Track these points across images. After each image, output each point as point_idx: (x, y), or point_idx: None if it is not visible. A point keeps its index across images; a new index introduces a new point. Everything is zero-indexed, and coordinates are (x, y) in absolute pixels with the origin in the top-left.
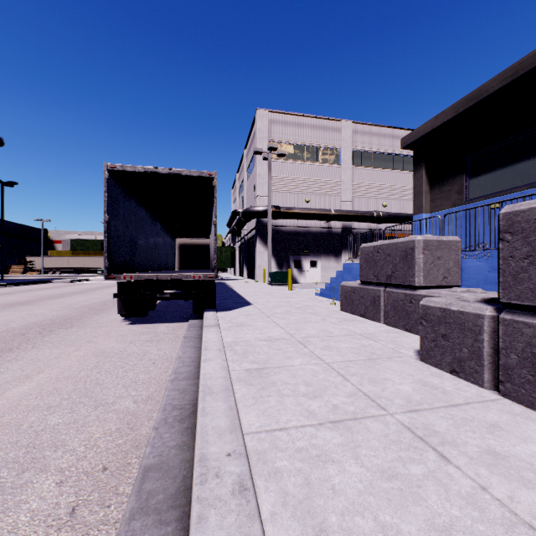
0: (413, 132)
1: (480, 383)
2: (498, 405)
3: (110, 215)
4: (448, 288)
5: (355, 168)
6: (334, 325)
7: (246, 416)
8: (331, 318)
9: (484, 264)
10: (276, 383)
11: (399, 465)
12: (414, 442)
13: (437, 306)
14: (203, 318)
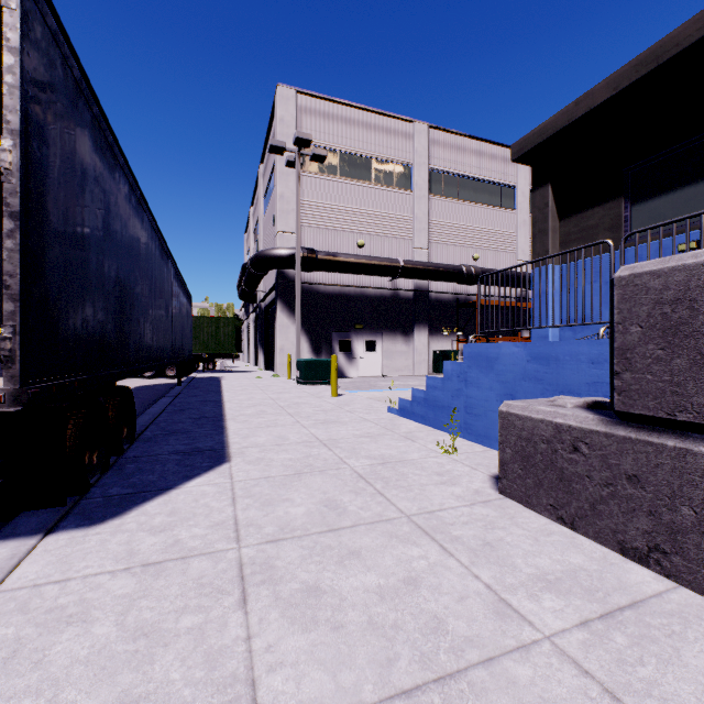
0: (533, 132)
1: None
2: None
3: None
4: None
5: (434, 199)
6: None
7: None
8: (524, 586)
9: None
10: None
11: None
12: None
13: None
14: None
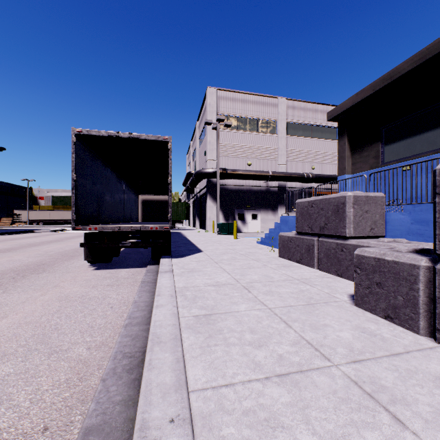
0: (337, 107)
1: (415, 329)
2: (438, 354)
3: (77, 174)
4: (374, 238)
5: (289, 137)
6: (274, 270)
7: (193, 369)
8: (271, 264)
9: (407, 217)
10: (223, 330)
11: (352, 431)
12: (364, 400)
13: (371, 255)
14: (159, 264)
